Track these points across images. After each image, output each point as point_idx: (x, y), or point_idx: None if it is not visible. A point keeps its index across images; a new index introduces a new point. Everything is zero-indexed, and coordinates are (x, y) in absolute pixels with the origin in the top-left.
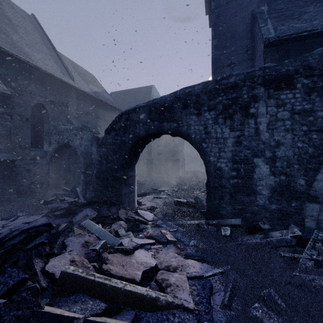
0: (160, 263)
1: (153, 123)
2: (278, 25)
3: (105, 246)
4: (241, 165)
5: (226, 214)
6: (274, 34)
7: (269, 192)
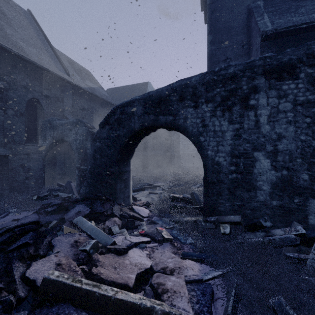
0: (156, 265)
1: (148, 116)
2: (275, 19)
3: (96, 245)
4: (241, 159)
5: (225, 210)
6: (271, 27)
7: (270, 187)
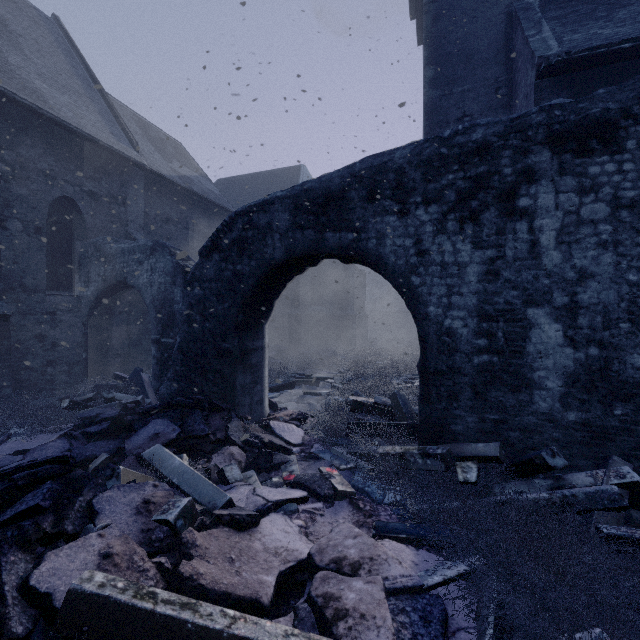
0: (320, 552)
1: (302, 233)
2: (564, 33)
3: (191, 511)
4: (499, 323)
5: (465, 432)
6: (557, 48)
7: (561, 384)
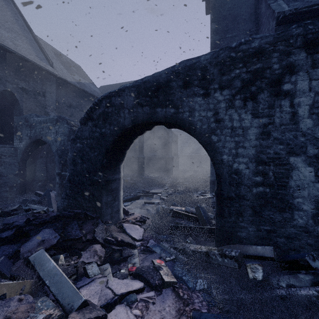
0: None
1: (142, 109)
2: (289, 2)
3: None
4: (270, 166)
5: (247, 237)
6: (288, 8)
7: (313, 207)
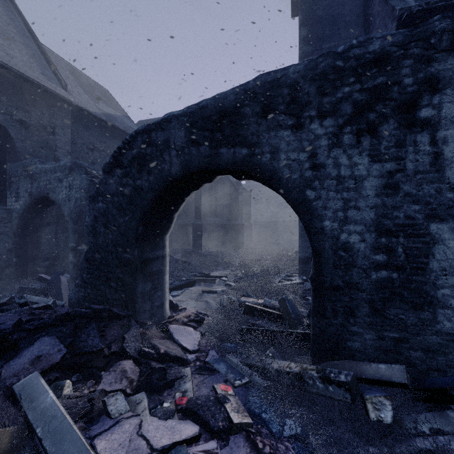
0: None
1: (198, 149)
2: None
3: None
4: (399, 238)
5: (363, 349)
6: (415, 3)
7: None
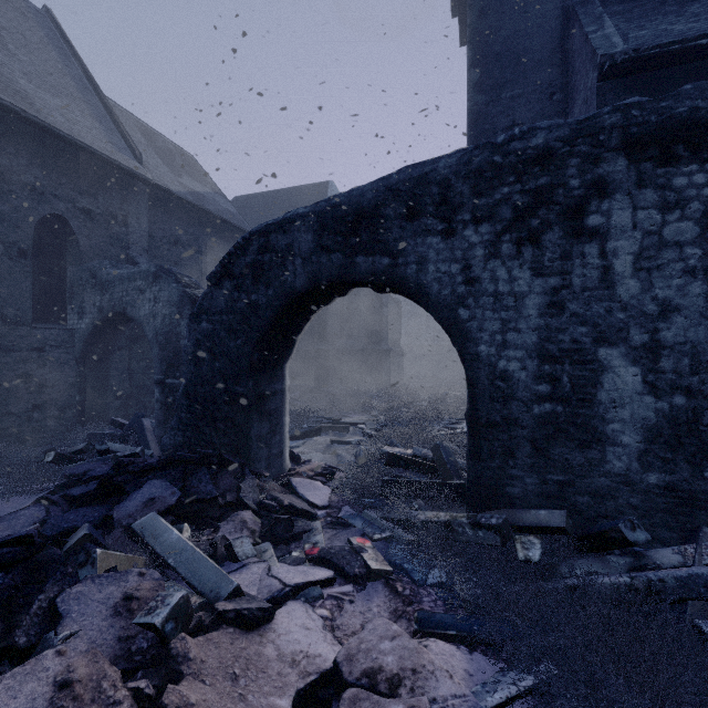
0: (349, 660)
1: (328, 257)
2: (629, 30)
3: (185, 609)
4: (565, 366)
5: (523, 495)
6: (623, 46)
7: (640, 439)
